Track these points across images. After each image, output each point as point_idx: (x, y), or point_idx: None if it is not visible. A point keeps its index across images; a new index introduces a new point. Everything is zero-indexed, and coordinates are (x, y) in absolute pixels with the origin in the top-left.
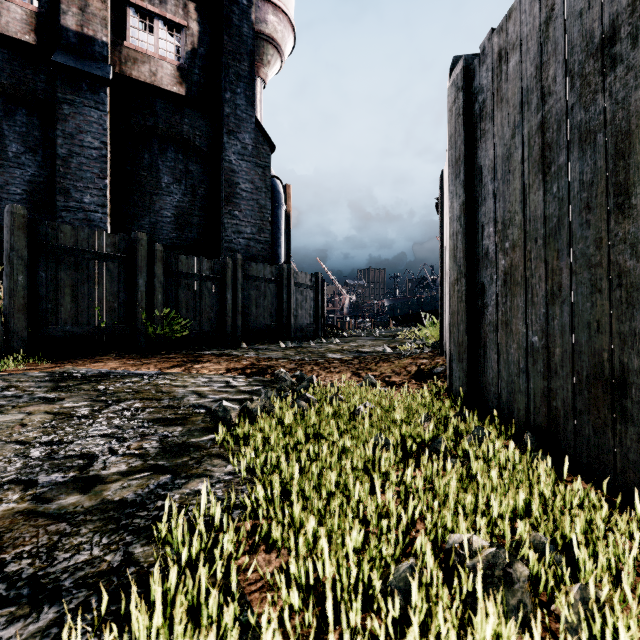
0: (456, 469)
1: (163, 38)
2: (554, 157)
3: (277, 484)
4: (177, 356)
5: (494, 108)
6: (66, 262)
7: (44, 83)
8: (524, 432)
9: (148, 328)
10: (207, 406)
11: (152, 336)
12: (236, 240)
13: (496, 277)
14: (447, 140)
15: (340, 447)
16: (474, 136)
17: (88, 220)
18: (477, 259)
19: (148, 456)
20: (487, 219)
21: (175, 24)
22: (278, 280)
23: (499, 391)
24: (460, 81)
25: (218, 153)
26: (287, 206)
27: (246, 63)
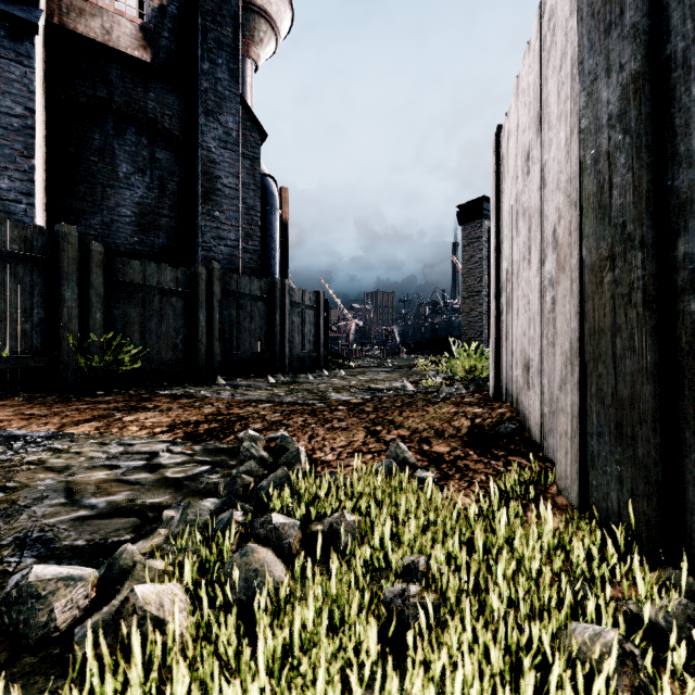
0: None
1: None
2: None
3: None
4: (114, 399)
5: None
6: None
7: None
8: None
9: (79, 359)
10: (53, 540)
11: (85, 370)
12: (216, 248)
13: None
14: None
15: None
16: None
17: (6, 212)
18: (683, 200)
19: None
20: None
21: None
22: (269, 298)
23: None
24: None
25: (194, 139)
26: (283, 213)
27: (229, 28)
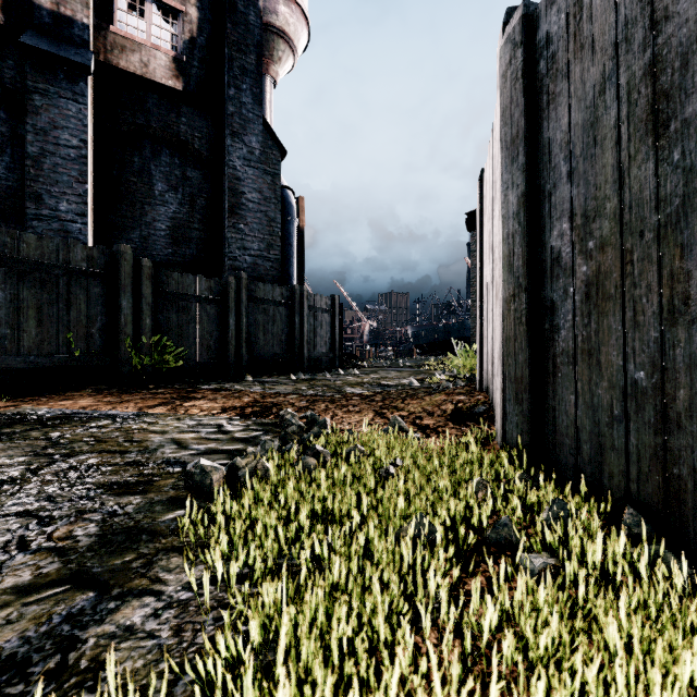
0: (551, 591)
1: (156, 24)
2: (675, 109)
3: (254, 630)
4: (166, 391)
5: (570, 60)
6: (30, 278)
7: (13, 70)
8: (621, 506)
9: (133, 358)
10: (185, 462)
11: (138, 367)
12: (241, 257)
13: (573, 290)
14: (498, 117)
15: (362, 545)
16: (538, 104)
17: (65, 231)
18: (543, 267)
19: (73, 552)
20: (558, 212)
21: (170, 8)
22: (289, 303)
23: (578, 445)
24: (518, 34)
25: (221, 158)
26: (300, 221)
27: (253, 56)
